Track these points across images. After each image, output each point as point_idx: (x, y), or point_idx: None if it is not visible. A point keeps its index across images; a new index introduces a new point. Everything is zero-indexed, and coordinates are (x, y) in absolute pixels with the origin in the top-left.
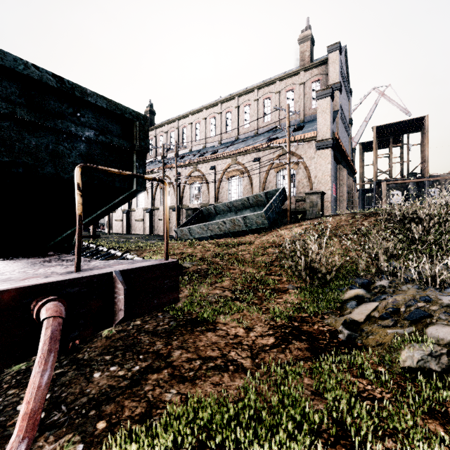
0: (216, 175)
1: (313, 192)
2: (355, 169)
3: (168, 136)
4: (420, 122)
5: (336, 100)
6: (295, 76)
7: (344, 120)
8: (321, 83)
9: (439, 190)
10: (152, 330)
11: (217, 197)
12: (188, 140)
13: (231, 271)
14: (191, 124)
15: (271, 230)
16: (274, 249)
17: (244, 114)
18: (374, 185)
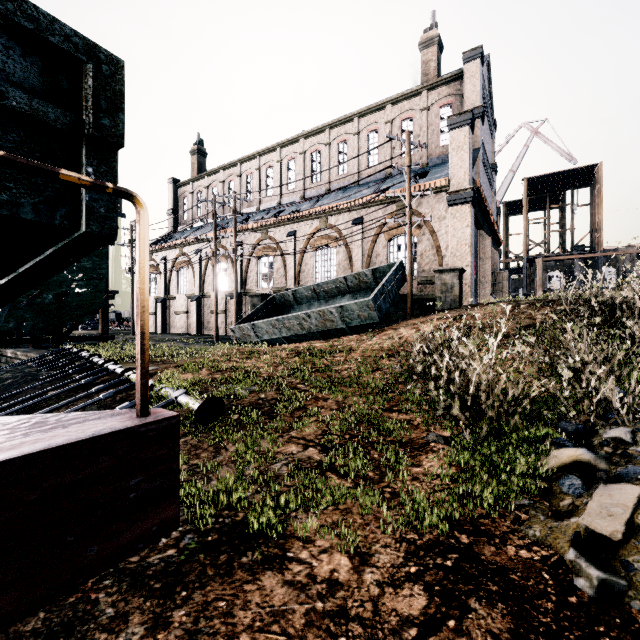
0: (296, 245)
1: (446, 268)
2: (500, 238)
3: (225, 188)
4: (590, 173)
5: (476, 134)
6: (415, 98)
7: (487, 165)
8: (454, 108)
9: (616, 271)
10: (134, 565)
11: (298, 279)
12: (255, 194)
13: (320, 404)
14: (260, 169)
15: (384, 329)
16: (392, 361)
17: (338, 154)
18: (525, 263)
